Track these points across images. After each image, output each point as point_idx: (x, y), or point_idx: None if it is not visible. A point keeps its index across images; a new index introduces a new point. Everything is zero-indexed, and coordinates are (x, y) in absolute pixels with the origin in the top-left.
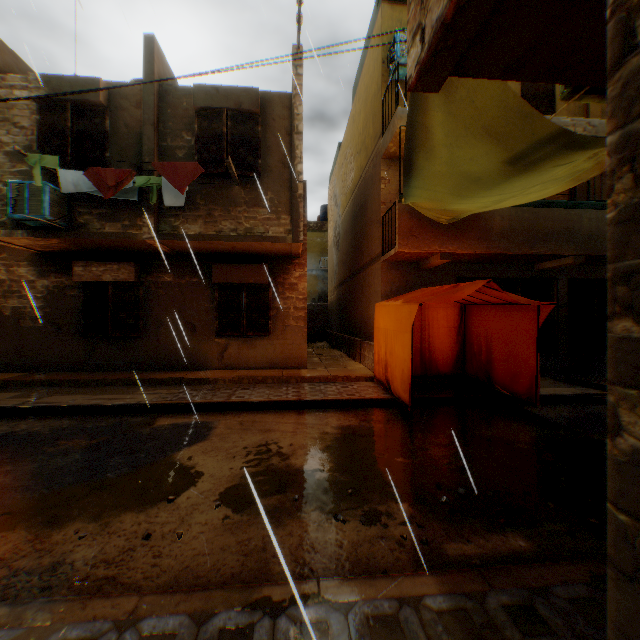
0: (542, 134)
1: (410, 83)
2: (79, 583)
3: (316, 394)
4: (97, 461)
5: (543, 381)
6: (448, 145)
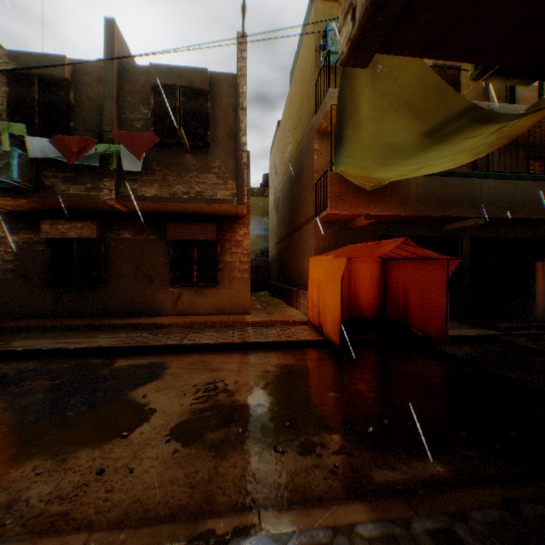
0: (455, 109)
1: (342, 58)
2: (33, 520)
3: (258, 337)
4: (58, 400)
5: (451, 324)
6: (373, 119)
